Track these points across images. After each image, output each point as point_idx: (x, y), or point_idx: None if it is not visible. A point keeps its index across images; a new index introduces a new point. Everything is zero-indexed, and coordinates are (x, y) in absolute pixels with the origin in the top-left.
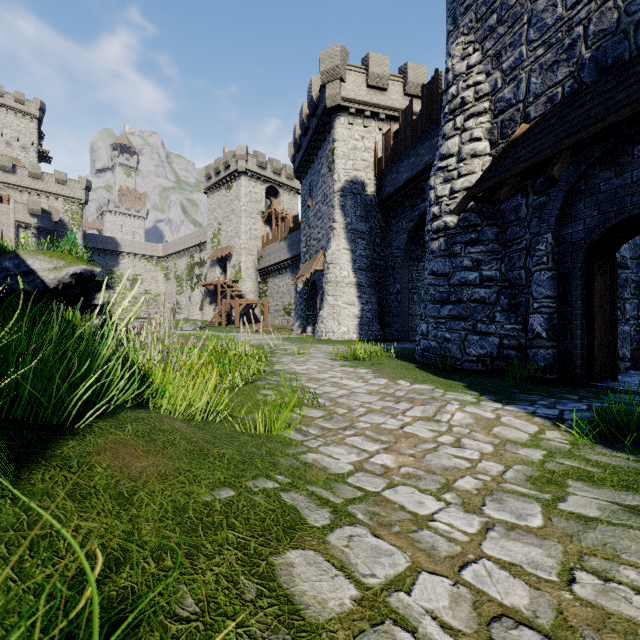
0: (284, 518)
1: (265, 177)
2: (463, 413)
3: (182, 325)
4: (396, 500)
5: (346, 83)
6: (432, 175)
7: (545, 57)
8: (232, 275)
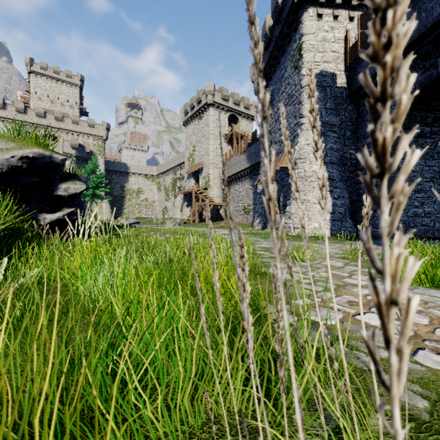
0: None
1: (227, 107)
2: None
3: (166, 222)
4: None
5: None
6: None
7: None
8: (203, 184)
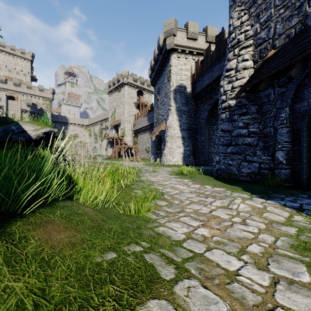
0: (146, 273)
1: (136, 86)
2: (244, 204)
3: (97, 157)
4: (213, 259)
5: (176, 37)
6: (222, 80)
7: (285, 13)
8: (121, 133)
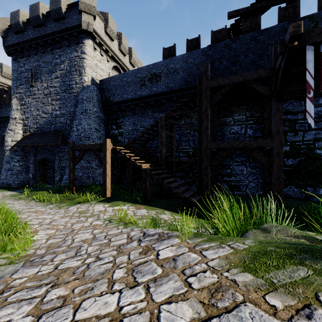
0: None
1: None
2: (1, 193)
3: None
4: None
5: None
6: (6, 133)
7: (33, 121)
8: None
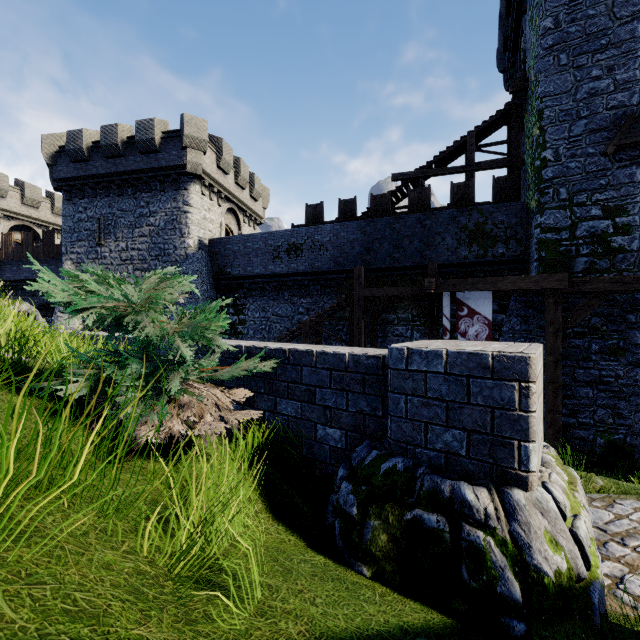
0: None
1: None
2: None
3: None
4: None
5: None
6: (55, 316)
7: None
8: None
